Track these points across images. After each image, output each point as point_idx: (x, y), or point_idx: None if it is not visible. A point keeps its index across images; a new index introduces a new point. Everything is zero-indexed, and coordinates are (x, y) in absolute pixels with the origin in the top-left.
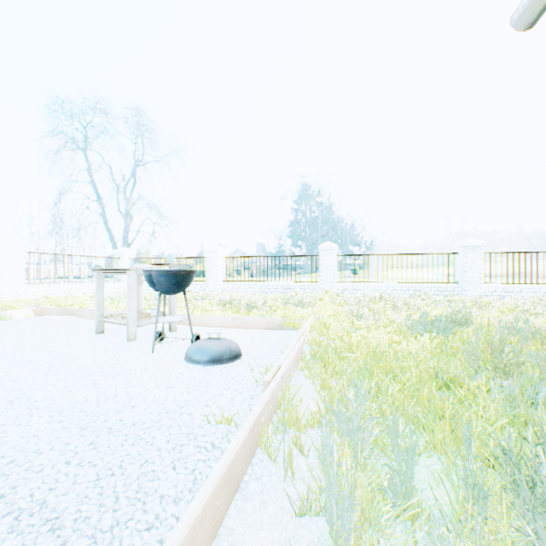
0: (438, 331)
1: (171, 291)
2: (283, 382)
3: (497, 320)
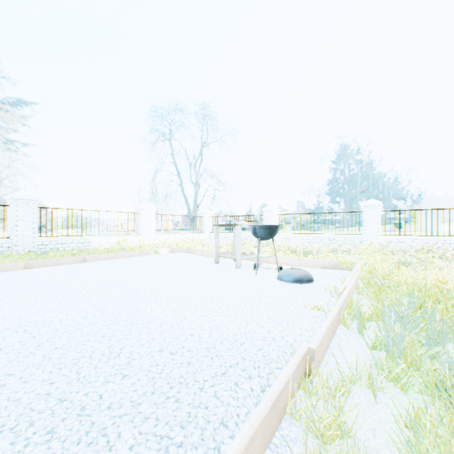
0: None
1: (266, 238)
2: (349, 295)
3: None
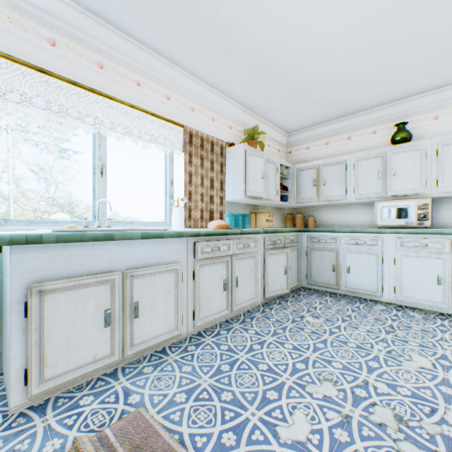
0: None
1: None
2: None
3: None
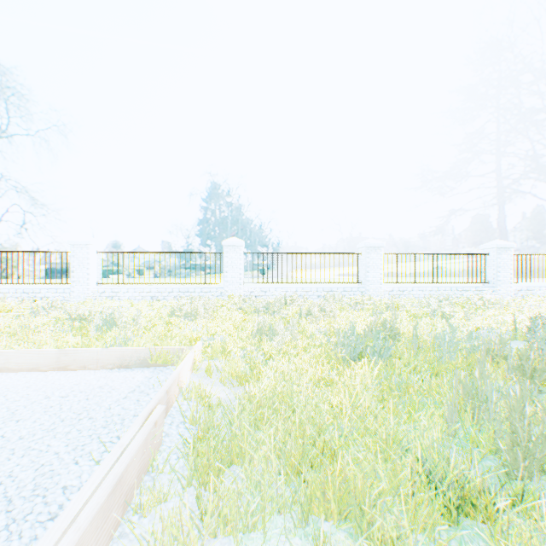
0: (372, 352)
1: None
2: None
3: (440, 333)
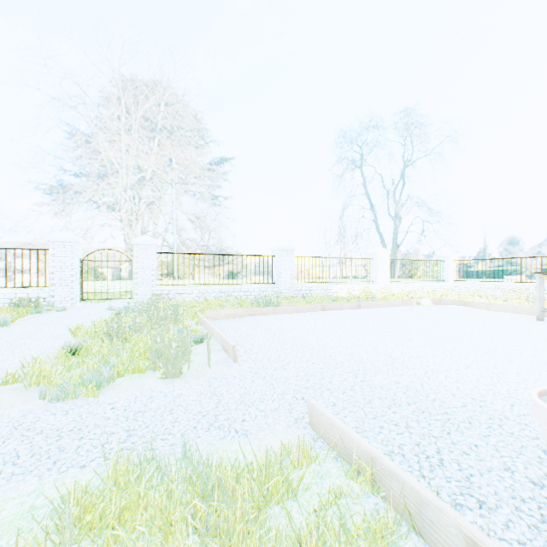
0: None
1: None
2: None
3: None
